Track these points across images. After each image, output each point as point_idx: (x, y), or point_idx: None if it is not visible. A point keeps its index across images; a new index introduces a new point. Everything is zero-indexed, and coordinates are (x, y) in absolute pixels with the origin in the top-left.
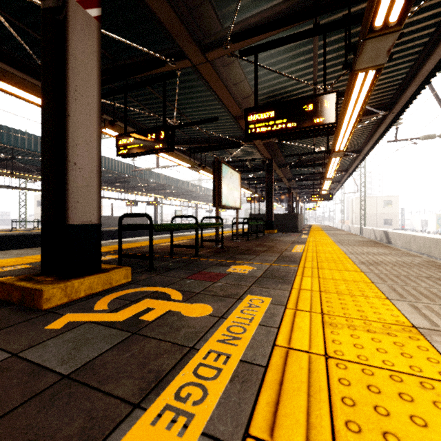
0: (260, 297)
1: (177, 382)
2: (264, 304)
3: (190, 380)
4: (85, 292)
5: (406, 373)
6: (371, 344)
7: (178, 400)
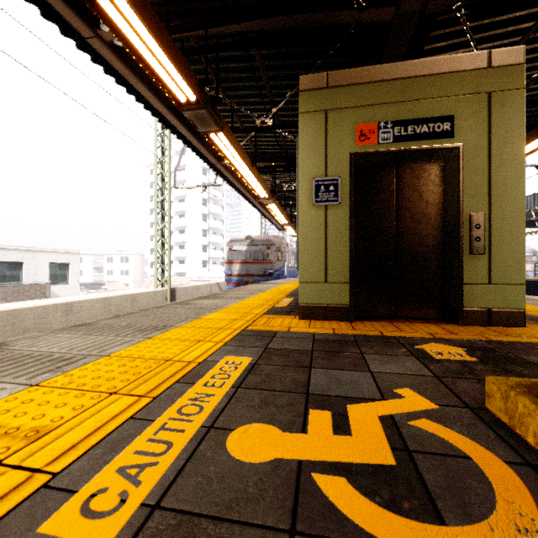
0: (73, 533)
1: (239, 371)
2: (95, 485)
3: (231, 372)
4: (537, 442)
5: (65, 388)
6: (38, 409)
7: (235, 367)
